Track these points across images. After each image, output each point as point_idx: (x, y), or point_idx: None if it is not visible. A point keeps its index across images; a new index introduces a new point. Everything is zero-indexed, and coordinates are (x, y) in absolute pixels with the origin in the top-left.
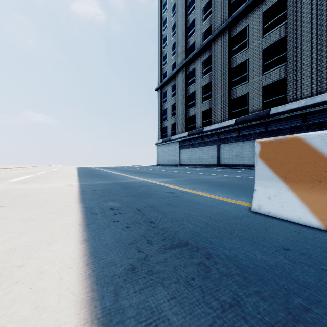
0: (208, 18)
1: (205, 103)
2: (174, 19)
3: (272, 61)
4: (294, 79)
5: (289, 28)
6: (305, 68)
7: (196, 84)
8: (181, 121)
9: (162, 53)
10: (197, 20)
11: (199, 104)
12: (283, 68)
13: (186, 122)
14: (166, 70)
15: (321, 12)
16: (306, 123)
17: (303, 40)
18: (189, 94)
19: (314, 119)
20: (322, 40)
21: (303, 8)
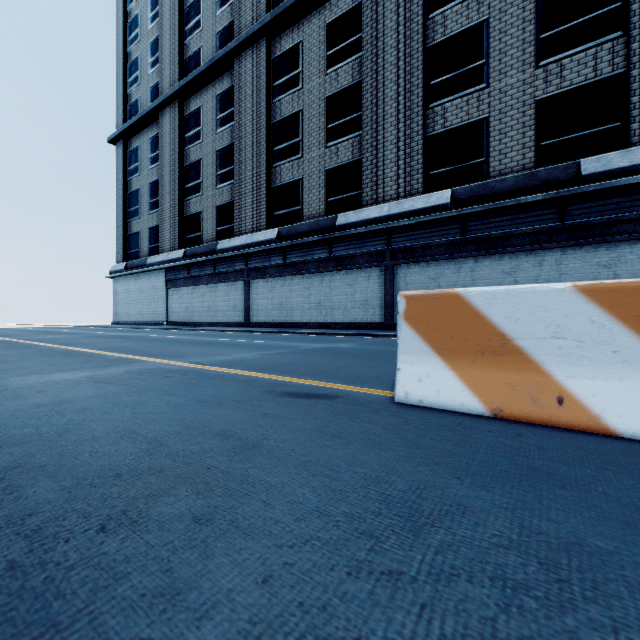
0: (229, 4)
1: (222, 189)
2: None
3: (340, 124)
4: (373, 164)
5: (367, 67)
6: (390, 147)
7: (204, 142)
8: (171, 224)
9: (127, 56)
10: (207, 2)
11: (209, 189)
12: (358, 141)
13: (182, 226)
14: (138, 99)
15: (411, 50)
16: (391, 248)
17: (387, 95)
18: (189, 163)
19: (401, 241)
20: (412, 101)
21: (386, 36)
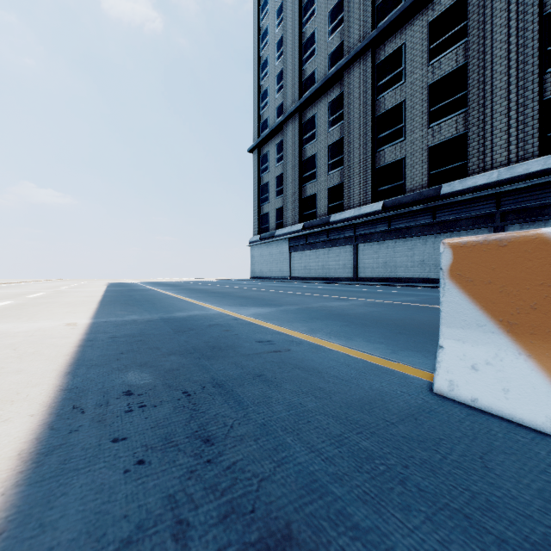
0: (338, 30)
1: (332, 175)
2: (280, 31)
3: (443, 105)
4: (480, 136)
5: (473, 51)
6: (499, 118)
7: (317, 141)
8: (292, 205)
9: (260, 88)
10: (320, 33)
11: (322, 176)
12: (462, 117)
13: (300, 206)
14: (267, 117)
15: (525, 24)
16: (501, 210)
17: (495, 71)
18: (305, 158)
19: (513, 203)
20: (525, 71)
21: (495, 18)
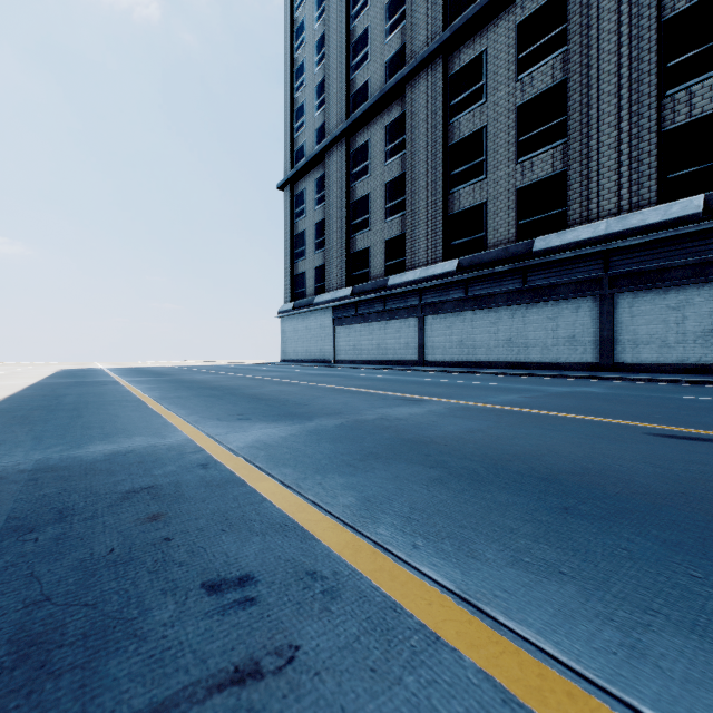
0: (399, 29)
1: (391, 223)
2: (321, 26)
3: (536, 134)
4: (583, 175)
5: (574, 63)
6: (607, 153)
7: (371, 177)
8: (338, 262)
9: (293, 103)
10: (375, 32)
11: (377, 224)
12: (560, 151)
13: (348, 264)
14: (304, 143)
15: (639, 31)
16: (610, 274)
17: (603, 91)
18: (355, 199)
19: (625, 264)
20: (640, 92)
21: (602, 21)
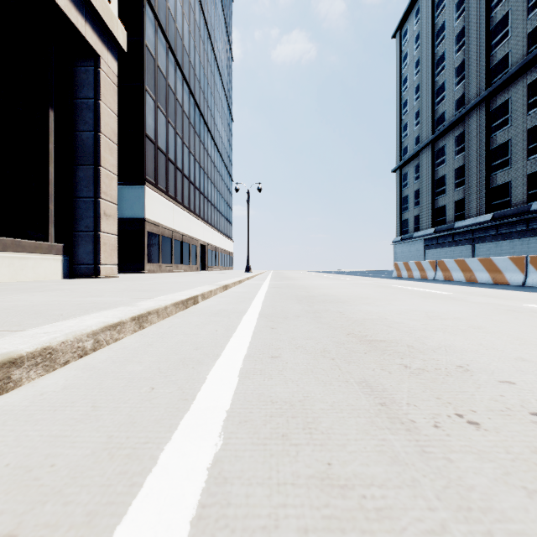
0: (462, 83)
1: (457, 191)
2: (418, 79)
3: None
4: None
5: None
6: None
7: (446, 165)
8: (427, 214)
9: (401, 122)
10: (448, 84)
11: (450, 192)
12: None
13: (433, 214)
14: (407, 145)
15: None
16: None
17: None
18: (437, 178)
19: None
20: None
21: None
